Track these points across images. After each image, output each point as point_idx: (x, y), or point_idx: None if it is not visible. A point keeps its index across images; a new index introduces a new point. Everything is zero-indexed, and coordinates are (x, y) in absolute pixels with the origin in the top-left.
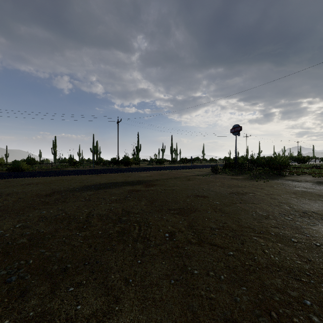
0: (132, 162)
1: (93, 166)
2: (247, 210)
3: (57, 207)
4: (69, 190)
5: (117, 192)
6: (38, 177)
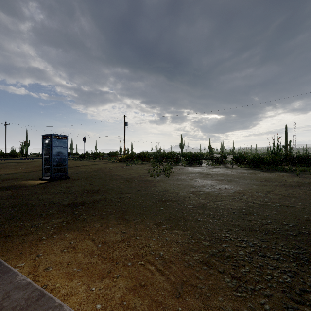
0: (20, 155)
1: None
2: None
3: None
4: None
5: (13, 163)
6: None
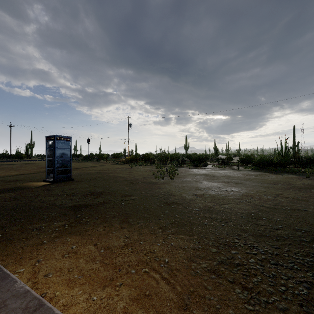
0: (24, 156)
1: None
2: None
3: None
4: None
5: (18, 165)
6: None
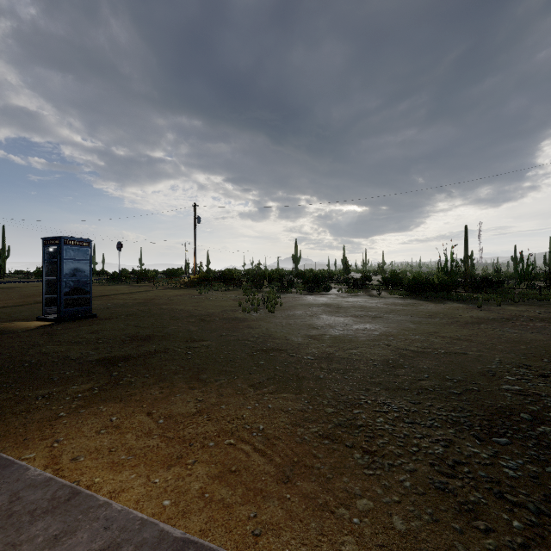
0: None
1: None
2: None
3: None
4: None
5: None
6: None
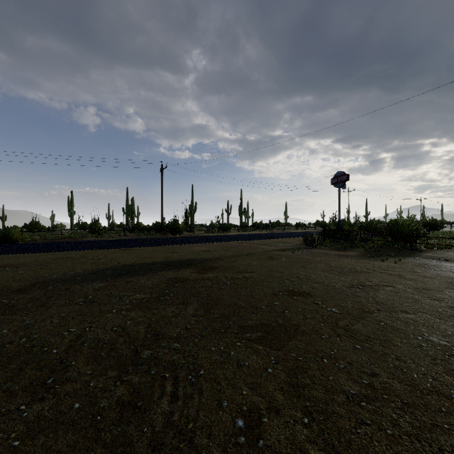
0: (182, 228)
1: (124, 234)
2: (402, 332)
3: (22, 320)
4: (64, 279)
5: (148, 282)
6: (28, 254)
